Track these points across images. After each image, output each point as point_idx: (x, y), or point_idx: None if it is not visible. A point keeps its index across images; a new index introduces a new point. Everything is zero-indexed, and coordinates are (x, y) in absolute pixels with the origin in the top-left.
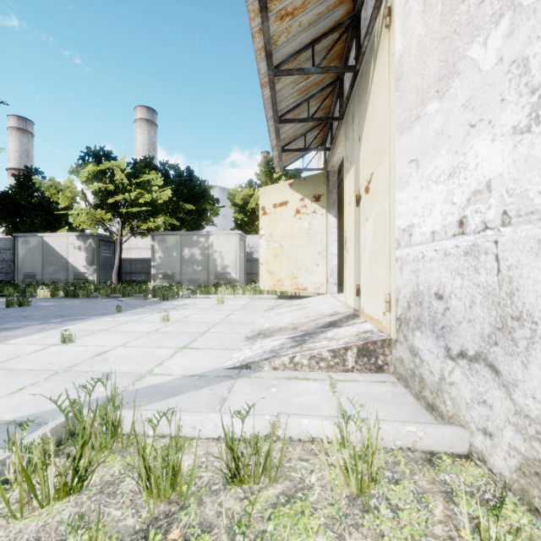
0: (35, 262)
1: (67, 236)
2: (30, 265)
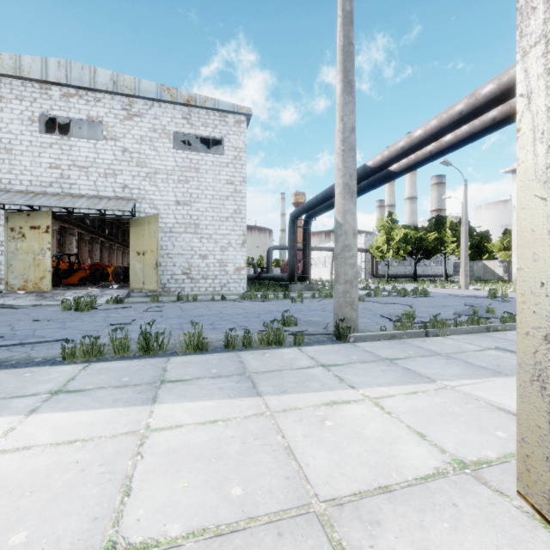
0: (480, 272)
1: (494, 261)
2: (478, 273)
